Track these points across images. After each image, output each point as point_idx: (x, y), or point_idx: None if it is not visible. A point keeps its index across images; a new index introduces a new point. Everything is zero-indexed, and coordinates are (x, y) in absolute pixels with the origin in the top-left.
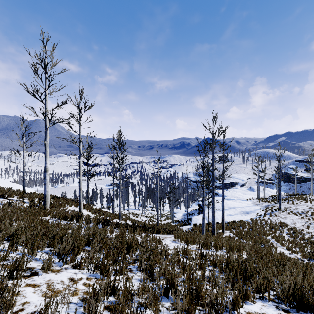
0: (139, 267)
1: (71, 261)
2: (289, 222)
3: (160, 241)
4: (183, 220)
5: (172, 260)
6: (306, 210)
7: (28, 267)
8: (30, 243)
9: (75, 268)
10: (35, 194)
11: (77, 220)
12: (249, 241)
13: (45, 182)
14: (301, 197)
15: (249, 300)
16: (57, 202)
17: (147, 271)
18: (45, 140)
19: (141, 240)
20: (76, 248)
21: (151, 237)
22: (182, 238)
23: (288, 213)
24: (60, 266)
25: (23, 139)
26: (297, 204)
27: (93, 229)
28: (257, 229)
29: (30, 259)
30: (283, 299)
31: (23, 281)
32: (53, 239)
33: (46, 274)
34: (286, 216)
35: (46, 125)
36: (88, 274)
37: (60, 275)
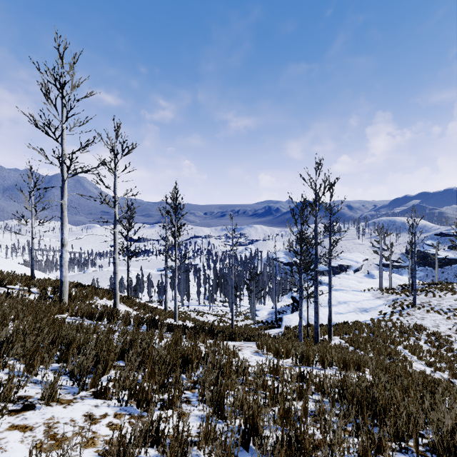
0: (201, 395)
1: (93, 385)
2: (428, 325)
3: (235, 353)
4: (270, 320)
5: (254, 384)
6: (454, 307)
7: (20, 396)
8: (27, 356)
9: (97, 397)
10: (48, 280)
11: (109, 320)
12: (370, 353)
13: (62, 263)
14: (445, 288)
15: (384, 455)
16: (81, 292)
17: (215, 402)
18: (62, 199)
19: (205, 351)
20: (100, 364)
21: (222, 346)
22: (270, 348)
23: (427, 311)
24: (73, 394)
25: (32, 199)
26: (440, 297)
27: (132, 333)
28: (382, 335)
29: (24, 383)
30: (441, 452)
31: (7, 421)
32: (68, 349)
33: (48, 408)
34: (424, 315)
35: (63, 177)
36: (117, 408)
37: (70, 410)
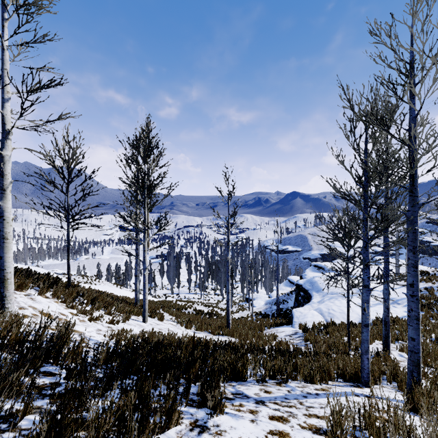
0: None
1: None
2: None
3: None
4: (269, 311)
5: None
6: None
7: None
8: None
9: None
10: None
11: None
12: None
13: None
14: None
15: None
16: None
17: None
18: None
19: None
20: None
21: None
22: None
23: None
24: None
25: None
26: None
27: None
28: None
29: None
30: None
31: None
32: None
33: None
34: None
35: None
36: None
37: None
